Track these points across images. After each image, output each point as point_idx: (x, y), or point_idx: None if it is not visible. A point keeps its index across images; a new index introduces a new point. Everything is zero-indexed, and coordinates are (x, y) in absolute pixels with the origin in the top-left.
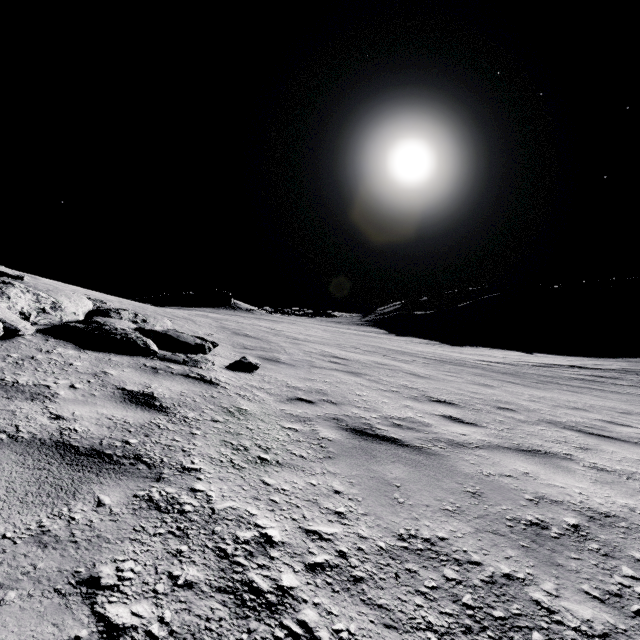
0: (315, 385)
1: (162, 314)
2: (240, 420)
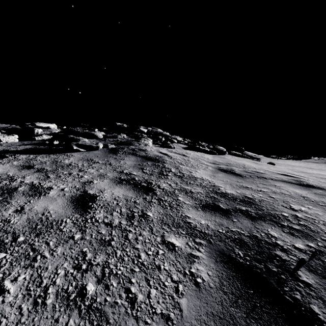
0: (295, 168)
1: None
2: (276, 167)
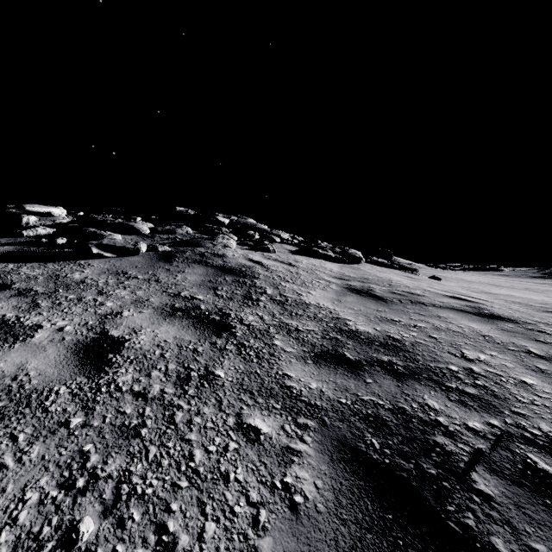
0: (473, 286)
1: None
2: (443, 285)
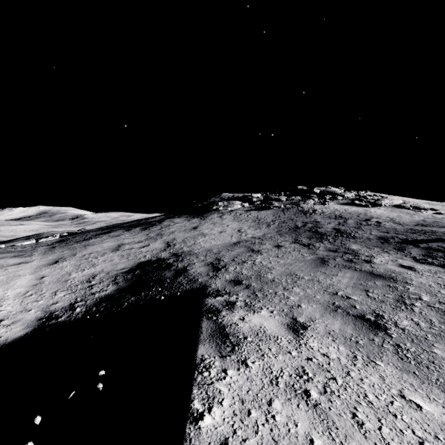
0: None
1: (434, 204)
2: (416, 216)
